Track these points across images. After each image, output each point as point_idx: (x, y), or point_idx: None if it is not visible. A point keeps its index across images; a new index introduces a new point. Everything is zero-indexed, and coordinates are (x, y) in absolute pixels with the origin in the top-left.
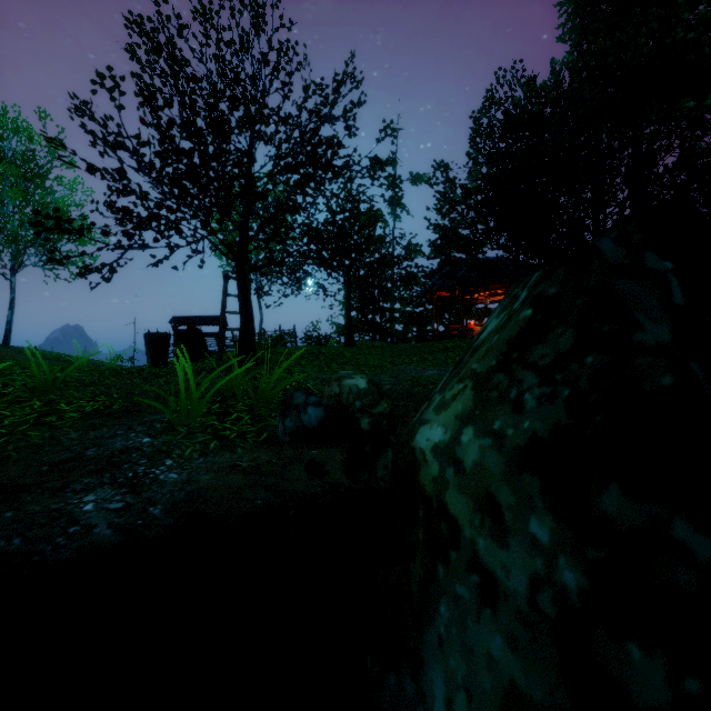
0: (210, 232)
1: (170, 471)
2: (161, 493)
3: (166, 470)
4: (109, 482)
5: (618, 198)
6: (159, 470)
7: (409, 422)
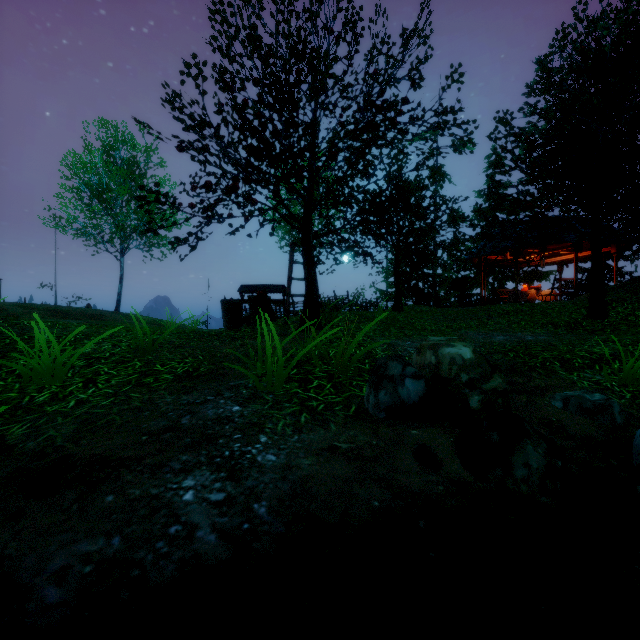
0: (279, 202)
1: (266, 451)
2: (263, 483)
3: (262, 449)
4: (206, 462)
5: None
6: (255, 449)
7: None
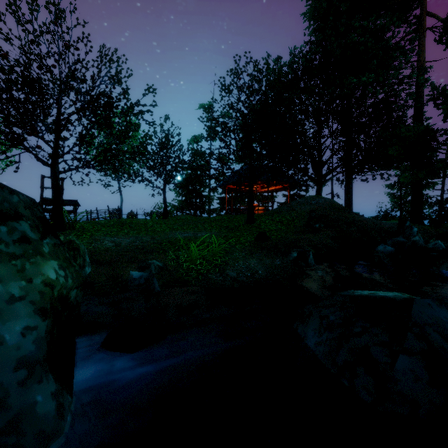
0: (24, 149)
1: None
2: None
3: None
4: None
5: (306, 132)
6: None
7: (115, 265)
